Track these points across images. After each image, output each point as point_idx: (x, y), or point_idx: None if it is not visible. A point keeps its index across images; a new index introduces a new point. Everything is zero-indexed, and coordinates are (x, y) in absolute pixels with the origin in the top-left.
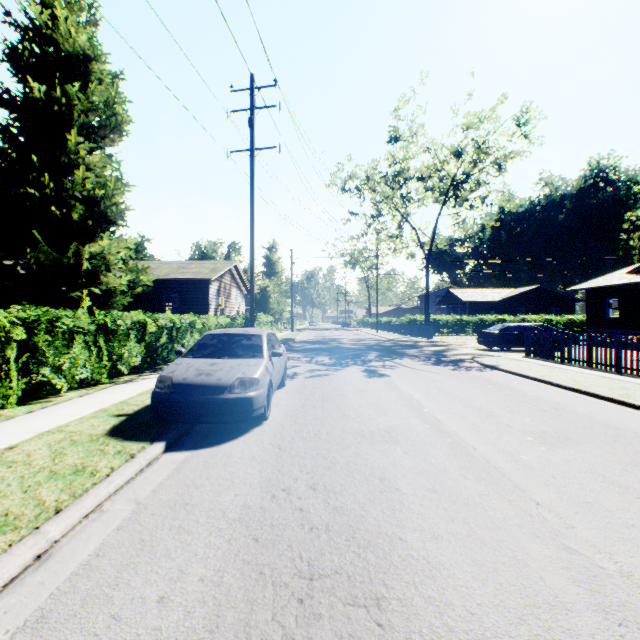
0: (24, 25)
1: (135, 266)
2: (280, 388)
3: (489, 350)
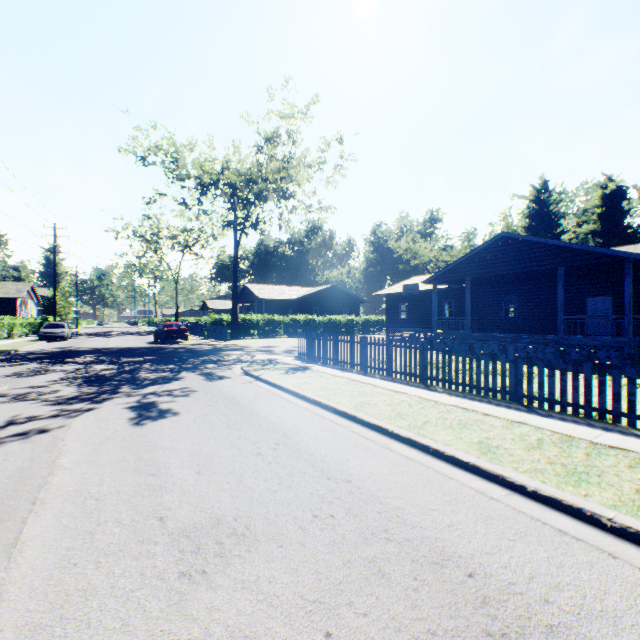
0: None
1: None
2: (71, 339)
3: None
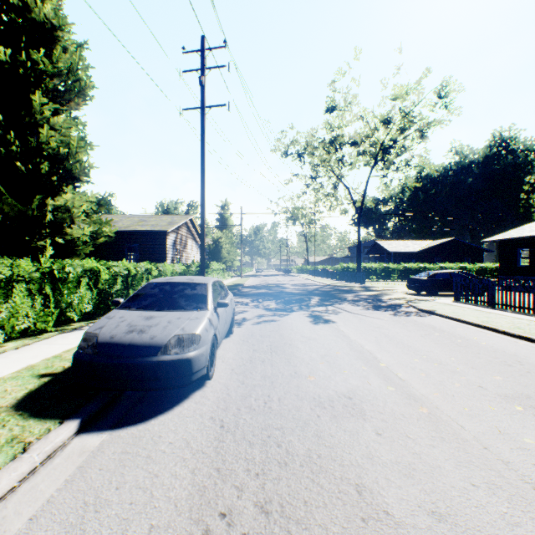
0: None
1: (99, 219)
2: (228, 336)
3: (419, 295)
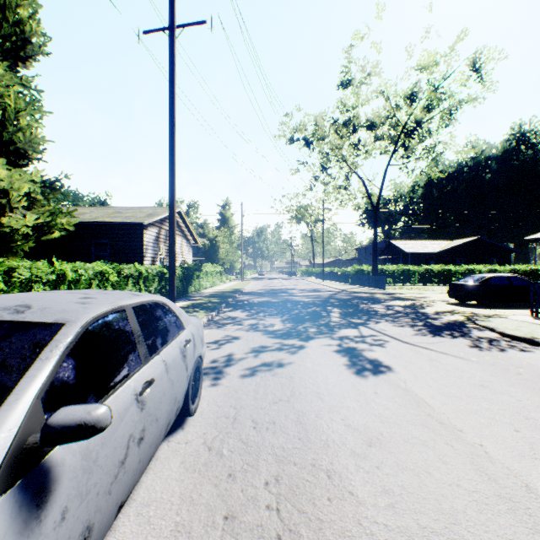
0: None
1: (56, 208)
2: (179, 426)
3: (467, 305)
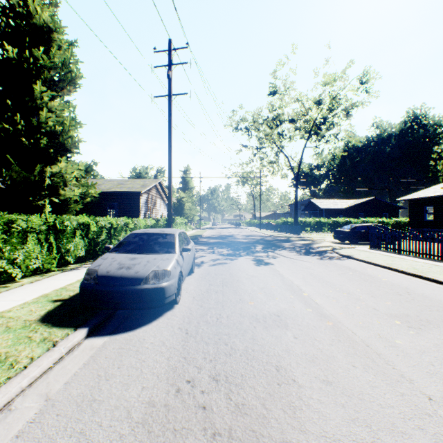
0: (2, 4)
1: (86, 182)
2: (190, 274)
3: (342, 243)
